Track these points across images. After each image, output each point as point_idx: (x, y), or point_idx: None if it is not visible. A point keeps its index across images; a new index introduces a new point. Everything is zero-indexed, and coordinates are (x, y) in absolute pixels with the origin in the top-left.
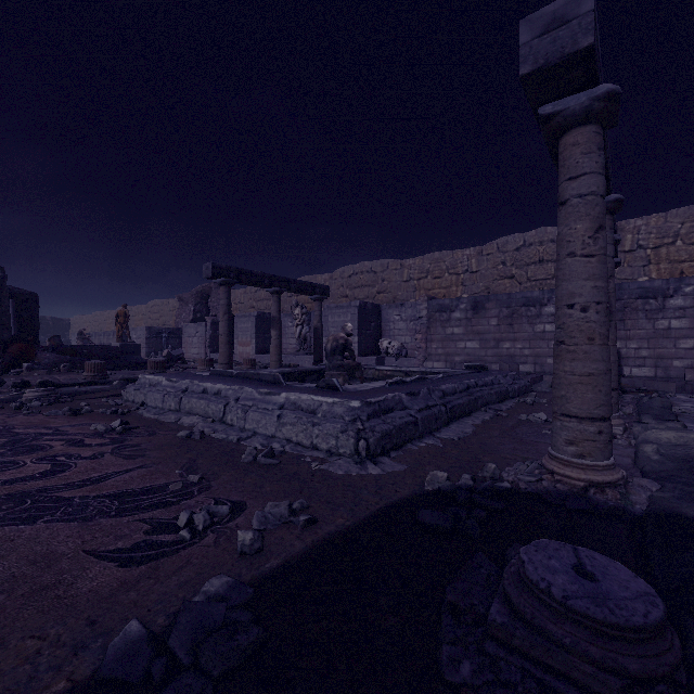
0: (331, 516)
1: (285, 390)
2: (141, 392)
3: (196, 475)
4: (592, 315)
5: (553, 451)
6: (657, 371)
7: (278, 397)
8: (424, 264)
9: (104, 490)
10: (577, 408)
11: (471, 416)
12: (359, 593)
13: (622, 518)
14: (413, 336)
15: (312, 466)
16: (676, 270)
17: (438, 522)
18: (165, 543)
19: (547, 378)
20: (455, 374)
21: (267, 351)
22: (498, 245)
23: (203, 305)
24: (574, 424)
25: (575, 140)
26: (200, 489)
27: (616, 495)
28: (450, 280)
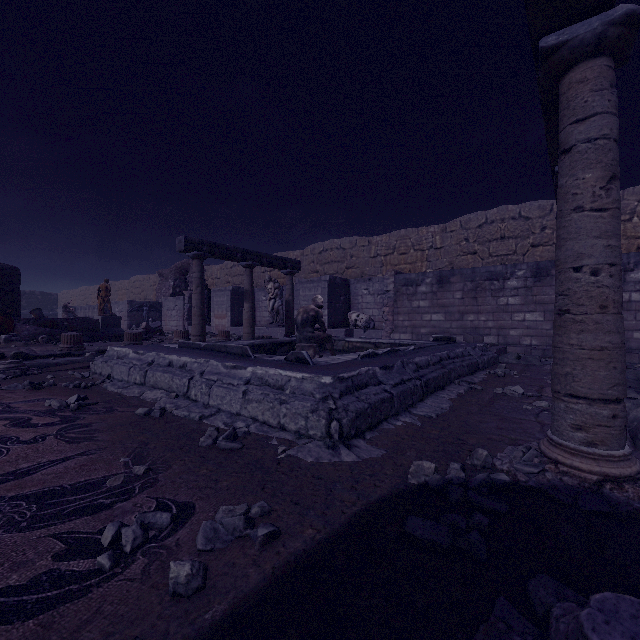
0: (298, 525)
1: (252, 364)
2: (108, 364)
3: (142, 466)
4: (605, 278)
5: (555, 436)
6: None
7: (244, 371)
8: (391, 240)
9: (26, 488)
10: (586, 387)
11: (445, 390)
12: None
13: None
14: (380, 309)
15: (279, 451)
16: (632, 246)
17: (433, 536)
18: (75, 576)
19: (510, 350)
20: (426, 346)
21: (241, 324)
22: (461, 223)
23: (182, 280)
24: (582, 406)
25: (582, 76)
26: (142, 485)
27: (638, 492)
28: (415, 256)
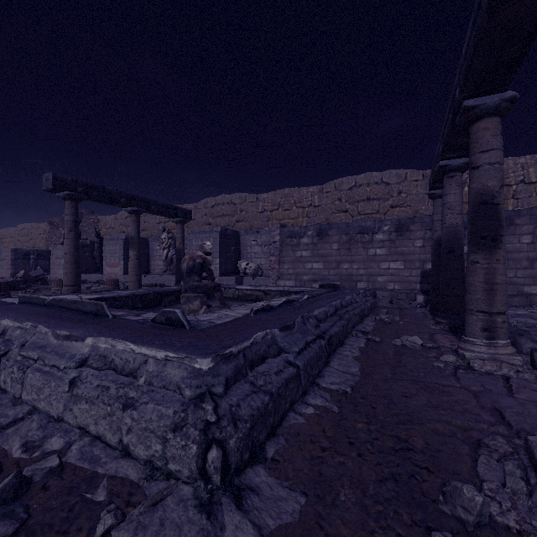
0: None
1: (95, 332)
2: None
3: None
4: None
5: None
6: None
7: (80, 344)
8: (276, 198)
9: None
10: None
11: (346, 345)
12: None
13: None
14: (267, 259)
15: (95, 535)
16: (464, 209)
17: None
18: None
19: (379, 294)
20: (318, 294)
21: None
22: (335, 185)
23: None
24: None
25: None
26: None
27: None
28: (297, 212)
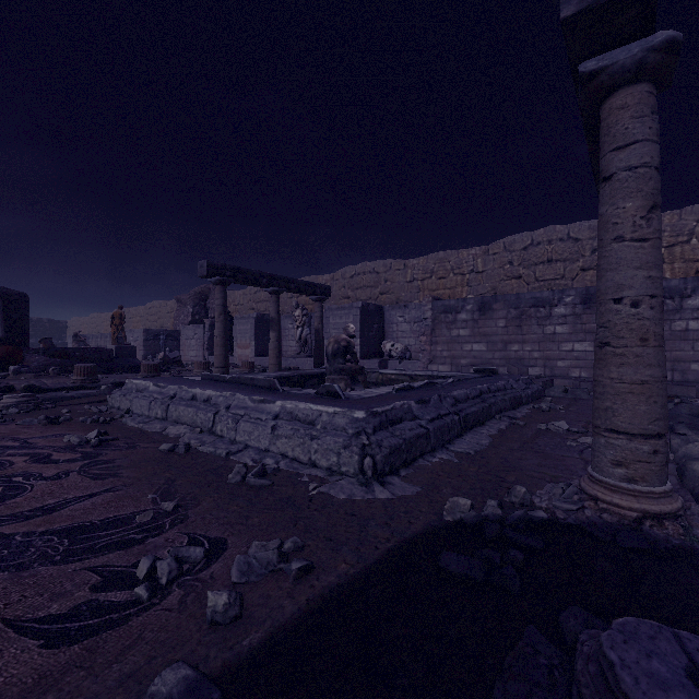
0: (331, 560)
1: (281, 398)
2: (127, 398)
3: (171, 502)
4: (645, 310)
5: (595, 473)
6: (674, 375)
7: (272, 405)
8: (428, 264)
9: (56, 523)
10: (627, 422)
11: (485, 425)
12: (369, 690)
13: (692, 561)
14: (417, 338)
15: (310, 488)
16: (691, 269)
17: (467, 570)
18: (114, 606)
19: (557, 382)
20: (466, 379)
21: (266, 354)
22: (505, 244)
23: (201, 306)
24: (623, 442)
25: (623, 102)
26: (173, 521)
27: (678, 529)
28: (455, 280)
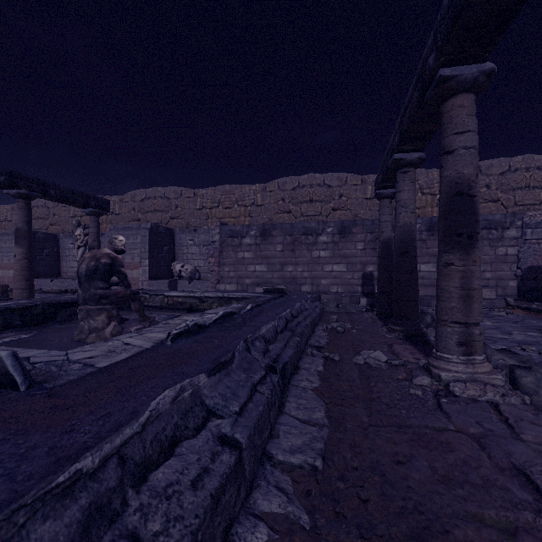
0: None
1: None
2: None
3: None
4: None
5: None
6: None
7: None
8: (216, 194)
9: None
10: None
11: (301, 370)
12: None
13: None
14: (206, 260)
15: None
16: None
17: None
18: None
19: (323, 297)
20: (264, 302)
21: (39, 275)
22: (279, 184)
23: None
24: None
25: None
26: None
27: None
28: (239, 211)
